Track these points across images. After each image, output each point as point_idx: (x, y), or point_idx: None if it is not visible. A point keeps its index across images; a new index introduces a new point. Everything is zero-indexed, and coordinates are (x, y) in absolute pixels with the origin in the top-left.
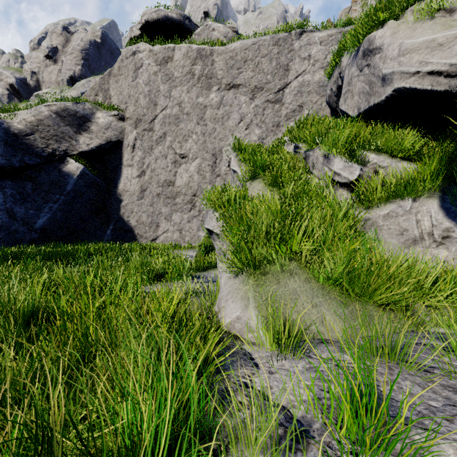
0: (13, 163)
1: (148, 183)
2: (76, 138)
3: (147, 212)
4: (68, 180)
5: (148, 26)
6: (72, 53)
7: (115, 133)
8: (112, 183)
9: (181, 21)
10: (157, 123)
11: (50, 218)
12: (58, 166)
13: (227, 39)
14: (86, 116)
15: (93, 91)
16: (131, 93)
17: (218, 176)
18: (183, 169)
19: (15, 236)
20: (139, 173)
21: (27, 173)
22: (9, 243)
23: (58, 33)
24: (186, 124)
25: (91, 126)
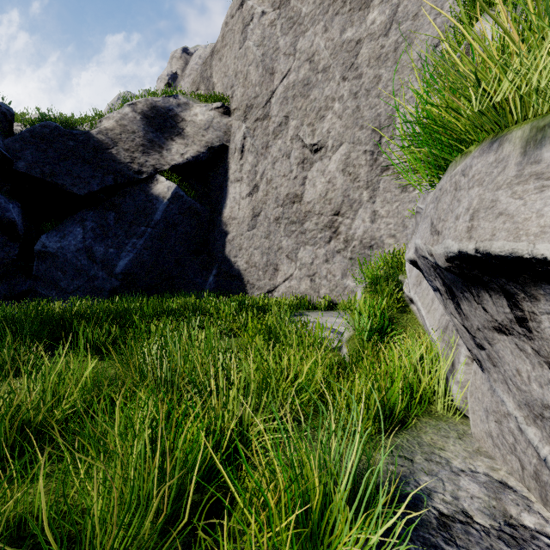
0: (92, 186)
1: (262, 203)
2: (167, 146)
3: (261, 248)
4: (156, 205)
5: None
6: (190, 74)
7: (217, 135)
8: (216, 209)
9: None
10: (274, 102)
11: (134, 259)
12: (145, 187)
13: None
14: (179, 115)
15: (193, 85)
16: (238, 69)
17: (384, 171)
18: (316, 171)
19: (94, 284)
20: (250, 189)
21: (110, 199)
22: (89, 293)
23: (178, 57)
24: (321, 89)
25: (187, 127)
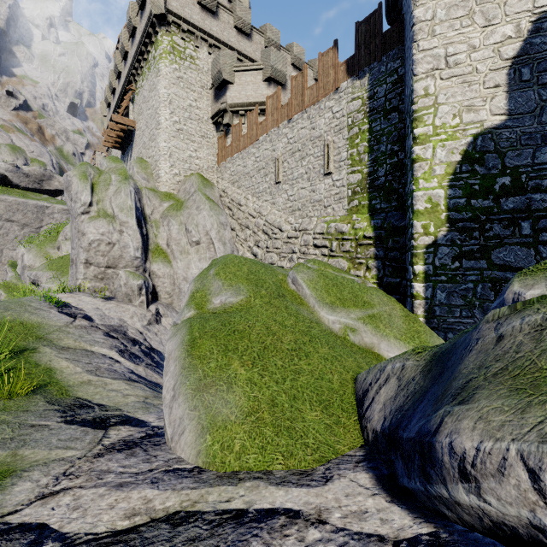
0: None
1: None
2: None
3: None
4: None
5: None
6: None
7: None
8: None
9: None
10: None
11: None
12: None
13: (8, 172)
14: None
15: None
16: None
17: (0, 263)
18: None
19: None
20: None
21: None
22: None
23: None
24: None
25: None
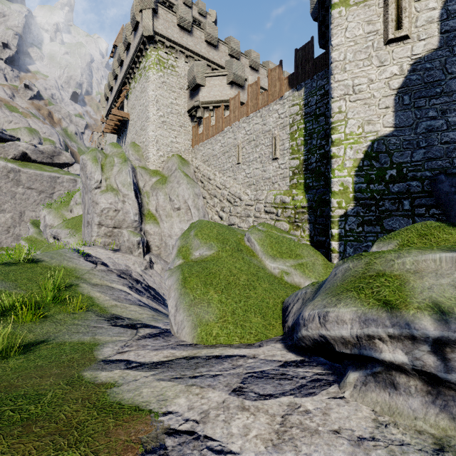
0: None
1: None
2: None
3: None
4: None
5: None
6: None
7: None
8: None
9: None
10: None
11: None
12: None
13: (28, 150)
14: None
15: None
16: None
17: (23, 221)
18: (2, 216)
19: None
20: None
21: None
22: None
23: None
24: (4, 197)
25: None
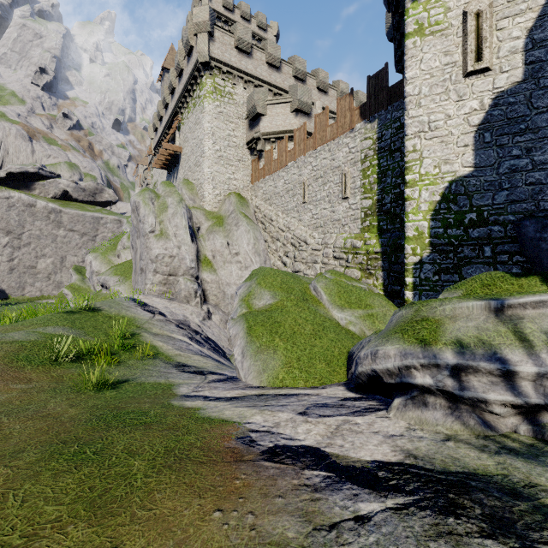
0: None
1: (16, 266)
2: None
3: (16, 281)
4: None
5: (13, 174)
6: None
7: None
8: None
9: (37, 172)
10: (25, 236)
11: None
12: None
13: (69, 188)
14: None
15: None
16: (4, 217)
17: (64, 267)
18: (42, 261)
19: None
20: (9, 259)
21: None
22: None
23: None
24: (45, 241)
25: None
